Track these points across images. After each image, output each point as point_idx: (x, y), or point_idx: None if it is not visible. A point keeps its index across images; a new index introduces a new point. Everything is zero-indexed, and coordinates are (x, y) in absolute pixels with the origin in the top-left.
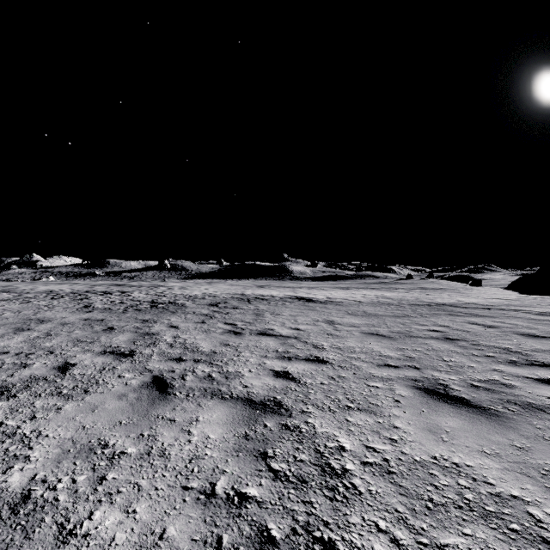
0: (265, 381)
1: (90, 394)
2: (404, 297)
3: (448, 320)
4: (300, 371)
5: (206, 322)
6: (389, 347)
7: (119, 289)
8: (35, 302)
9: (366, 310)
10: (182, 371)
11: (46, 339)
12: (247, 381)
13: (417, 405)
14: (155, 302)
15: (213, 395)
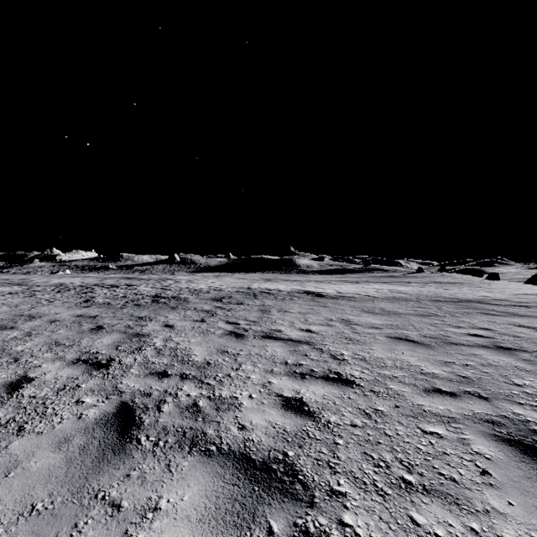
0: (271, 418)
1: (23, 435)
2: (421, 292)
3: (486, 321)
4: (318, 399)
5: (206, 321)
6: (429, 360)
7: (127, 282)
8: (39, 295)
9: (384, 307)
10: (161, 395)
11: (23, 340)
12: (246, 415)
13: (522, 483)
14: (158, 296)
15: (193, 445)
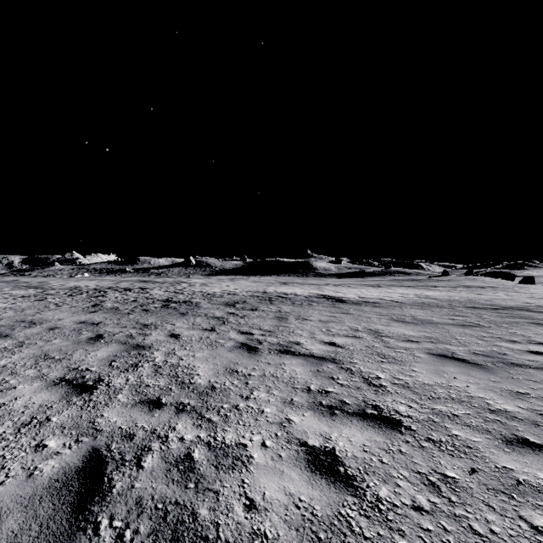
0: (292, 487)
1: None
2: (452, 297)
3: None
4: (357, 452)
5: (216, 329)
6: (494, 389)
7: (141, 285)
8: (50, 299)
9: (415, 315)
10: (146, 437)
11: (11, 352)
12: (256, 481)
13: None
14: (169, 300)
15: (174, 542)
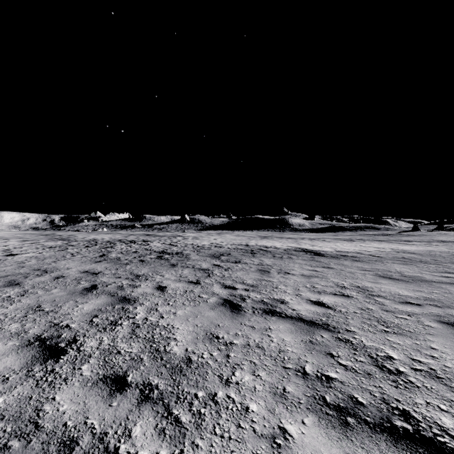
0: None
1: None
2: (432, 252)
3: None
4: None
5: (201, 282)
6: None
7: (144, 238)
8: (70, 249)
9: (401, 271)
10: (89, 450)
11: (10, 301)
12: None
13: None
14: (164, 252)
15: None
